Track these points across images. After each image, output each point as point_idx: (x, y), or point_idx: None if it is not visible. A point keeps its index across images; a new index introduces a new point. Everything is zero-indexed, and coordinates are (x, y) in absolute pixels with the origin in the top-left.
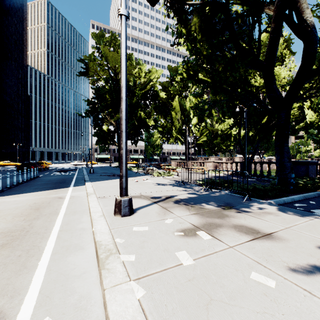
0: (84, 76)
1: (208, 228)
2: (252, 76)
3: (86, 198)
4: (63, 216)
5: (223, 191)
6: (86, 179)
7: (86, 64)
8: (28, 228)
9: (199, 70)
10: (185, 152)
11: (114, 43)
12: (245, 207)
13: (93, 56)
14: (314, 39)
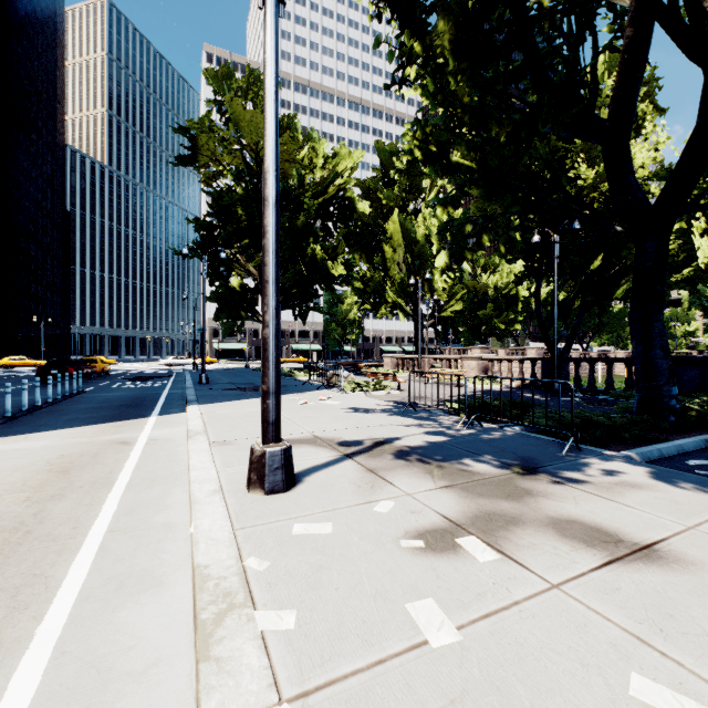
0: (187, 165)
1: (485, 527)
2: (569, 164)
3: (184, 444)
4: (124, 490)
5: (508, 427)
6: (189, 397)
7: (191, 138)
8: (31, 523)
9: (452, 141)
10: (415, 336)
11: (255, 91)
12: (571, 470)
13: (208, 121)
14: None
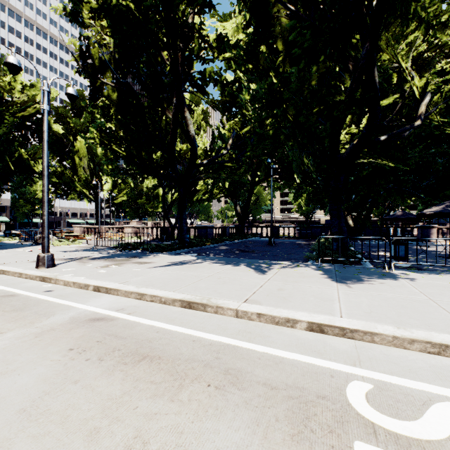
0: None
1: (117, 264)
2: None
3: None
4: None
5: (135, 251)
6: None
7: None
8: None
9: (114, 142)
10: (96, 213)
11: None
12: (146, 256)
13: None
14: (195, 146)
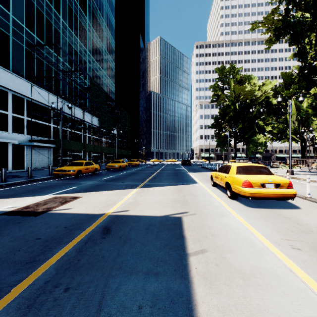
0: (213, 102)
1: None
2: None
3: None
4: None
5: None
6: None
7: (218, 95)
8: None
9: None
10: (301, 150)
11: (232, 71)
12: None
13: (215, 84)
14: None
